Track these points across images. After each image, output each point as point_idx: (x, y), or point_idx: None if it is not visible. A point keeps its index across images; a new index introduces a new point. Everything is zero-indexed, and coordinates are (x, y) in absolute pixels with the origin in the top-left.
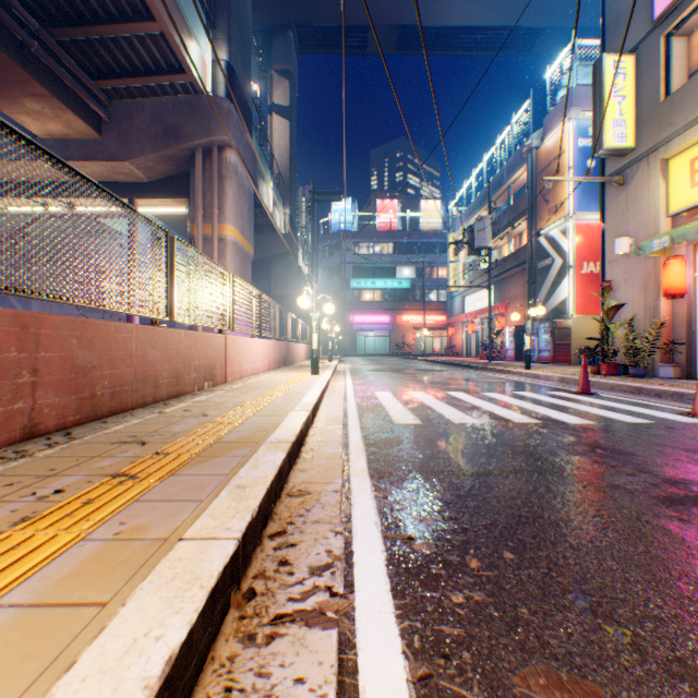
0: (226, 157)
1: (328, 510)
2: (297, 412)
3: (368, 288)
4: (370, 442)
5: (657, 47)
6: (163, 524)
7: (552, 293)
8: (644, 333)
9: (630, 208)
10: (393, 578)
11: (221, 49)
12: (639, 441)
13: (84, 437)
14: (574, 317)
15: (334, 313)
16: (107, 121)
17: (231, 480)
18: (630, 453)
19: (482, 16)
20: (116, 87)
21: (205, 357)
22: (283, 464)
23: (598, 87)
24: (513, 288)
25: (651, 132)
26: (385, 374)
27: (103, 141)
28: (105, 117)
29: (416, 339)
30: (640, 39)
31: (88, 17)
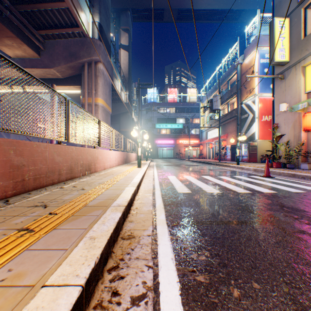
0: (98, 67)
1: (144, 250)
2: (129, 188)
3: (163, 128)
4: (166, 203)
5: (300, 14)
6: (35, 271)
7: (248, 130)
8: (293, 148)
9: (287, 90)
10: (185, 307)
11: (96, 17)
12: (304, 203)
13: (15, 203)
14: (258, 141)
15: (148, 139)
16: (43, 50)
17: (87, 233)
18: (302, 210)
19: (215, 4)
20: (47, 34)
21: (86, 159)
22: (119, 220)
23: (272, 33)
24: (229, 128)
25: (297, 54)
26: (172, 167)
27: (41, 59)
28: (42, 47)
29: (185, 151)
30: (292, 10)
31: (33, 0)
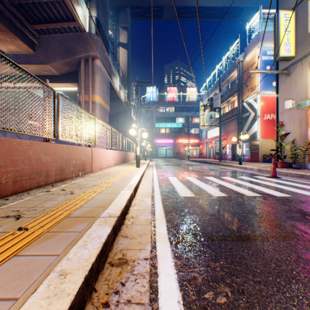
0: (95, 63)
1: (139, 285)
2: (125, 191)
3: (163, 127)
4: (167, 210)
5: (306, 6)
6: None
7: (249, 129)
8: (299, 147)
9: (292, 86)
10: None
11: (93, 11)
12: None
13: None
14: (260, 140)
15: (147, 138)
16: (38, 45)
17: (58, 264)
18: None
19: (216, 2)
20: (42, 28)
21: (79, 159)
22: (107, 239)
23: (276, 27)
24: (230, 127)
25: (303, 48)
26: (172, 167)
27: (36, 54)
28: (37, 43)
29: (184, 150)
30: (298, 3)
31: None
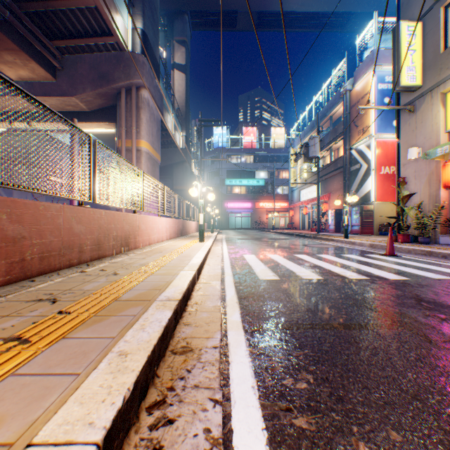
0: (141, 94)
1: (208, 372)
2: (186, 272)
3: (237, 185)
4: (242, 296)
5: (438, 15)
6: (20, 414)
7: (360, 187)
8: (428, 213)
9: (419, 127)
10: None
11: (138, 21)
12: None
13: (8, 295)
14: (375, 203)
15: (215, 201)
16: (60, 69)
17: (116, 345)
18: None
19: (312, 5)
20: (65, 46)
21: (121, 229)
22: (168, 323)
23: (396, 44)
24: (333, 184)
25: (434, 74)
26: (249, 241)
27: (57, 82)
28: (58, 66)
29: (268, 218)
30: (426, 11)
31: None
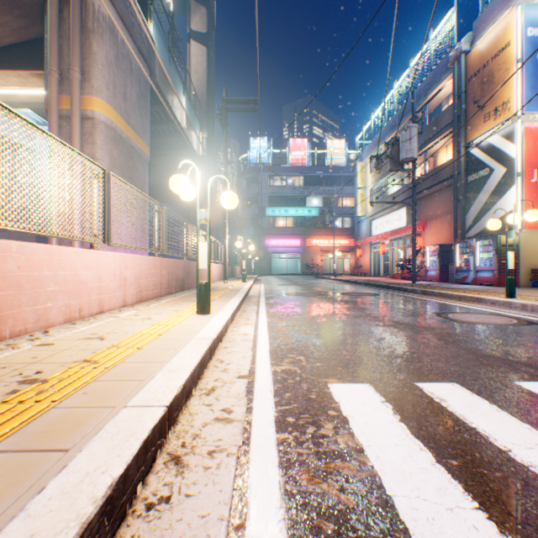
0: (93, 3)
1: None
2: None
3: (281, 215)
4: None
5: None
6: None
7: (490, 207)
8: None
9: None
10: None
11: None
12: None
13: None
14: (522, 233)
15: (252, 237)
16: None
17: None
18: None
19: None
20: None
21: None
22: None
23: None
24: (430, 207)
25: None
26: (312, 302)
27: None
28: None
29: (323, 260)
30: None
31: None
